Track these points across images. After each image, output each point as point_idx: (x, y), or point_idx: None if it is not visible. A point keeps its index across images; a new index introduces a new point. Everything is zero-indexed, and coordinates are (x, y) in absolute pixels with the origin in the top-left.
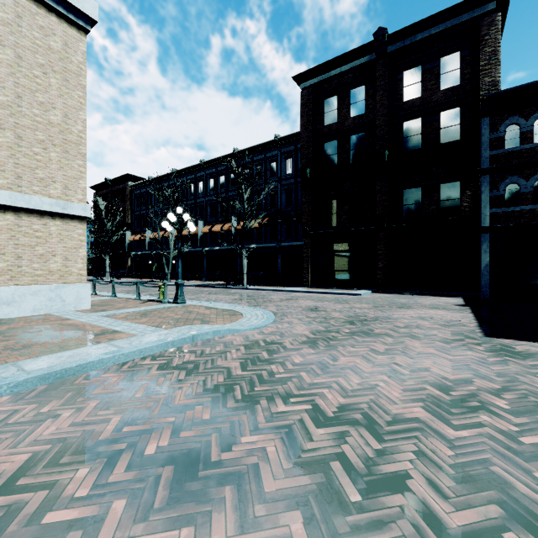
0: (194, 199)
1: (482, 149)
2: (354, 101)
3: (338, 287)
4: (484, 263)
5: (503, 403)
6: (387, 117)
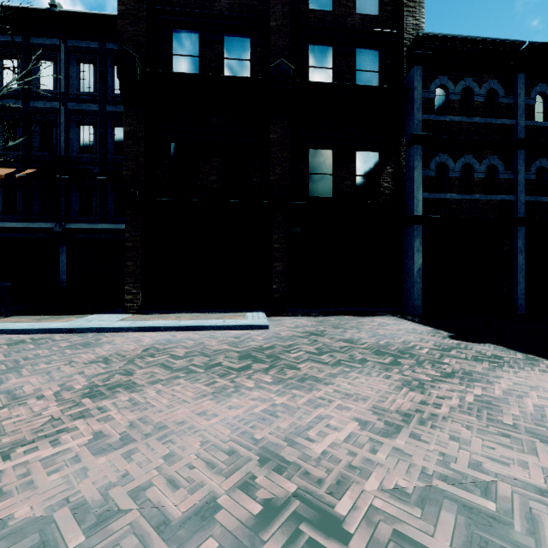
0: None
1: (415, 108)
2: None
3: (201, 309)
4: (417, 266)
5: None
6: (287, 20)
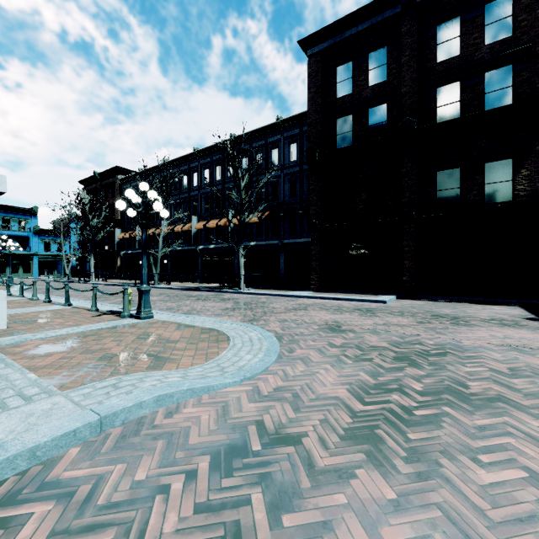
0: (187, 192)
1: None
2: (373, 66)
3: (353, 292)
4: None
5: None
6: (415, 82)
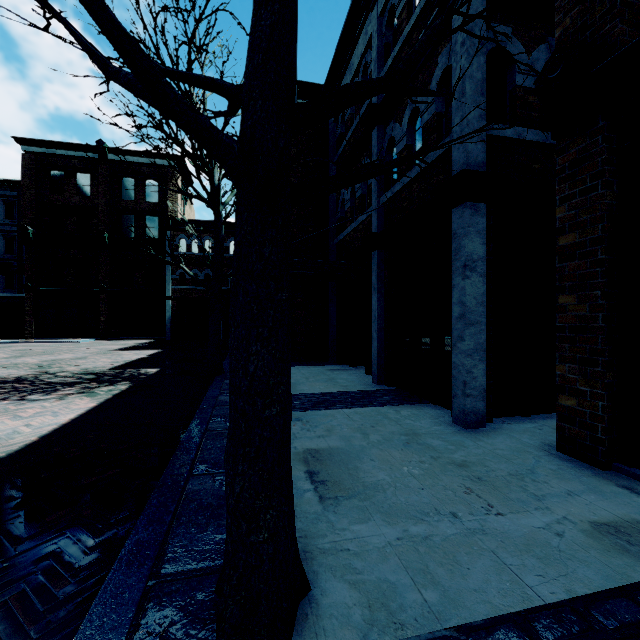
0: None
1: (167, 249)
2: (81, 183)
3: (65, 338)
4: (168, 318)
5: (69, 359)
6: (108, 207)
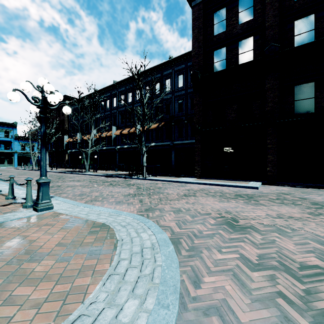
0: (110, 111)
1: None
2: (242, 9)
3: (227, 178)
4: None
5: None
6: (277, 17)
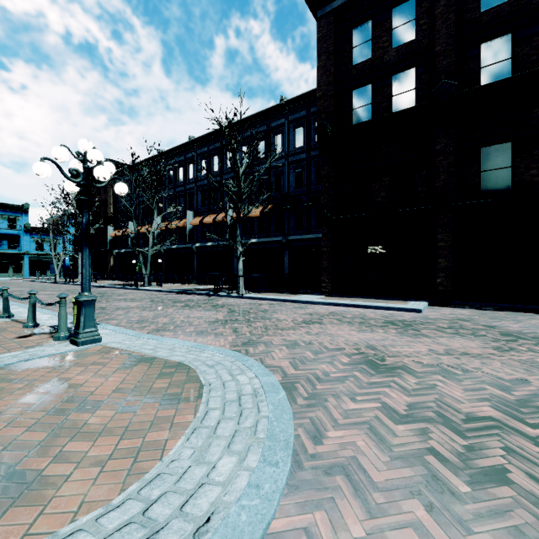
0: (183, 185)
1: None
2: (398, 23)
3: (373, 296)
4: None
5: None
6: (453, 37)
